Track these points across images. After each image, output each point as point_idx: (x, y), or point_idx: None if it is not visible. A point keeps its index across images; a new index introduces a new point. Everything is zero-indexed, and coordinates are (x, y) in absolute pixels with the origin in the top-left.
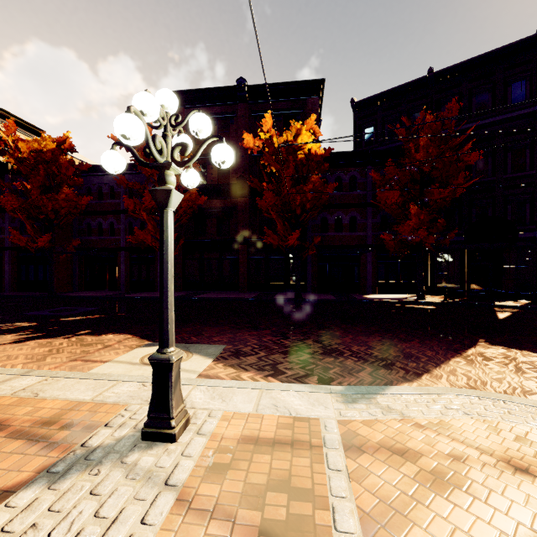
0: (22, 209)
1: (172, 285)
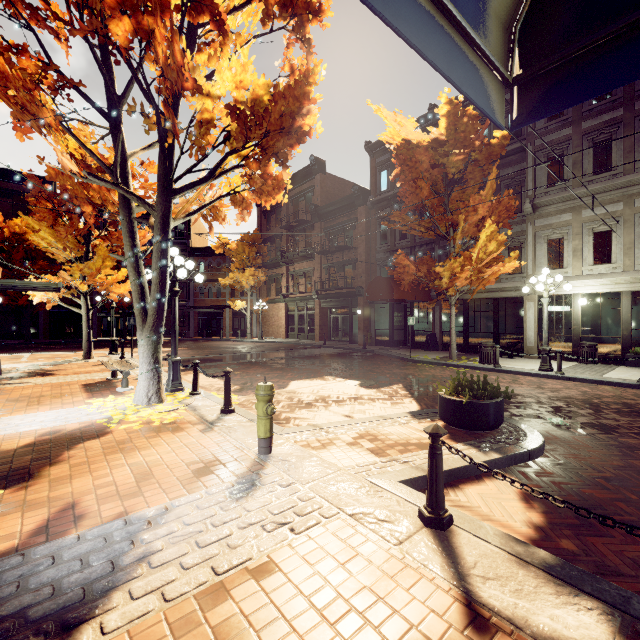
0: None
1: None
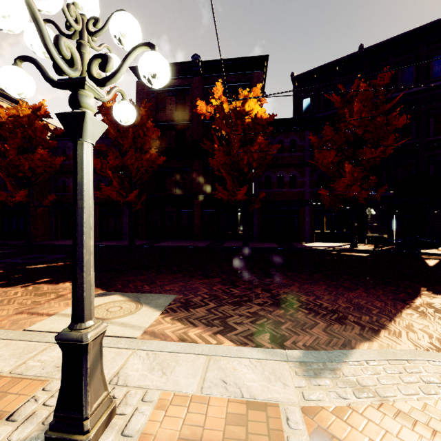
0: (2, 168)
1: (89, 240)
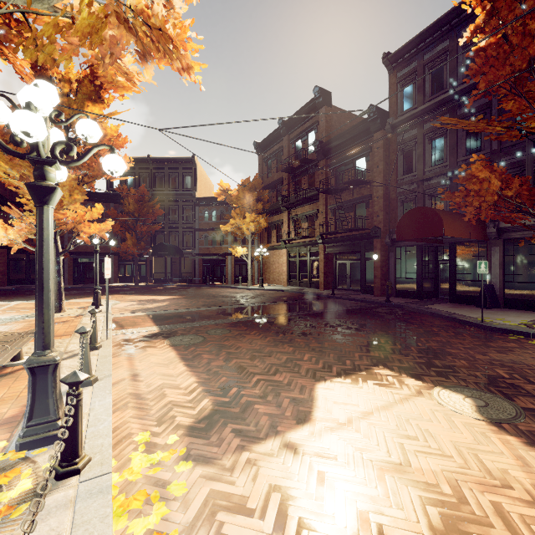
0: None
1: None
